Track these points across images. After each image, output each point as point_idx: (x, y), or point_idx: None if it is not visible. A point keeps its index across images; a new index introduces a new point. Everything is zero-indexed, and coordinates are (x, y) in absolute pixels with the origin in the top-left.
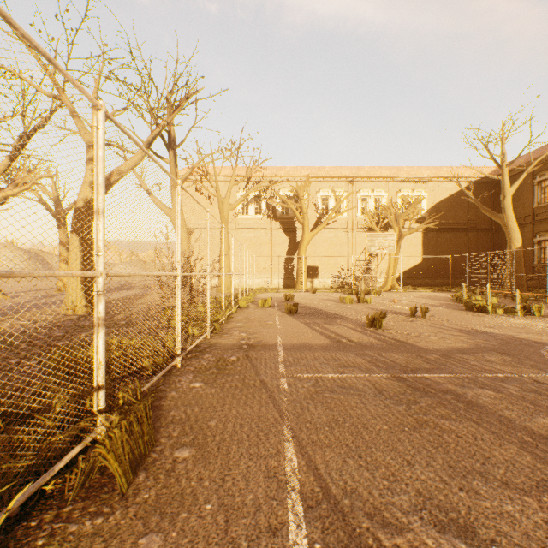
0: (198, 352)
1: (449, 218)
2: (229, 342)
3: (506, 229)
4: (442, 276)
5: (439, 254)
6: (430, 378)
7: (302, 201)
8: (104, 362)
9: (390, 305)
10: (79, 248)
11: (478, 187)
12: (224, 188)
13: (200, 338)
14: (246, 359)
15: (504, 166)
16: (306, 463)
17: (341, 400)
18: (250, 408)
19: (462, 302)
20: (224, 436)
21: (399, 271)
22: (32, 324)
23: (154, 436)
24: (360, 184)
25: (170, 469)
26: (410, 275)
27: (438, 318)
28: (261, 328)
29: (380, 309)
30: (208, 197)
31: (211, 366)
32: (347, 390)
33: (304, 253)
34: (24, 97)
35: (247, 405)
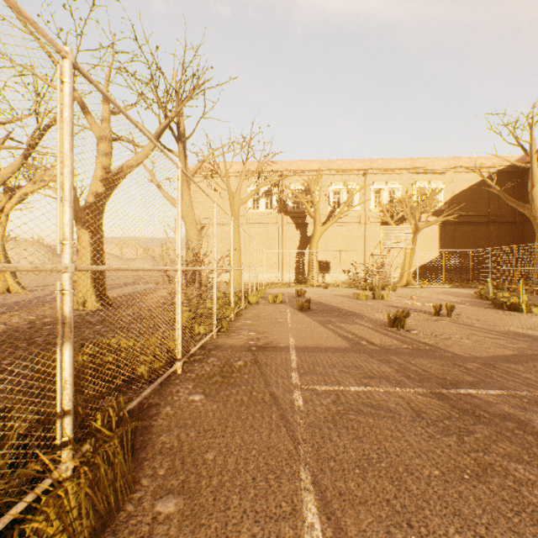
0: (202, 354)
1: (468, 211)
2: (236, 342)
3: (534, 220)
4: (460, 272)
5: (458, 248)
6: (477, 395)
7: (314, 195)
8: (70, 380)
9: (408, 301)
10: (89, 243)
11: (500, 178)
12: (235, 184)
13: (205, 338)
14: (254, 364)
15: (533, 153)
16: (334, 534)
17: (370, 425)
18: (257, 433)
19: (488, 299)
20: (223, 478)
21: (414, 266)
22: (40, 320)
23: (133, 476)
24: (374, 177)
25: (146, 535)
26: (426, 270)
27: (466, 318)
28: (272, 326)
29: (398, 306)
30: (219, 192)
31: (214, 373)
32: (376, 411)
33: (315, 247)
34: (37, 93)
35: (253, 429)
